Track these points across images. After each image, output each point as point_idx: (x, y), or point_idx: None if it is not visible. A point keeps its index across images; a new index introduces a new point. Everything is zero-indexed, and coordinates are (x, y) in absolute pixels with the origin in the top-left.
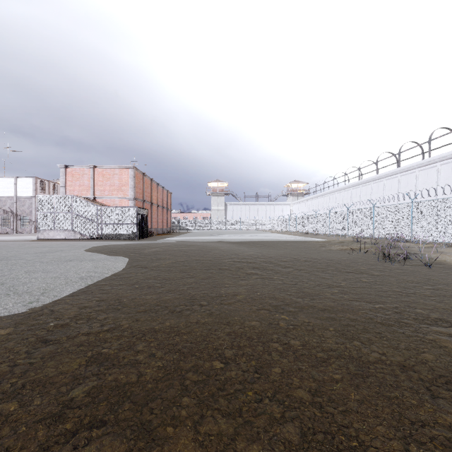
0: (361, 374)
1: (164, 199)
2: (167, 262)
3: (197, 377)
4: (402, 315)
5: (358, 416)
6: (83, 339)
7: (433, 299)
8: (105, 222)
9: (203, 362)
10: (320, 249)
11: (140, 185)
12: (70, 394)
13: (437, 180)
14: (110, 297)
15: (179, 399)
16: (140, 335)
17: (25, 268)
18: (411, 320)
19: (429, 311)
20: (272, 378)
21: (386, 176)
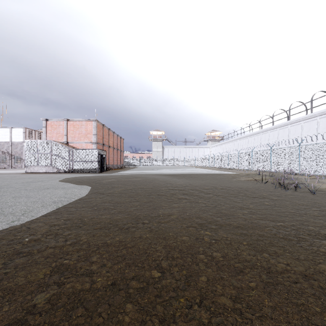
0: (271, 282)
1: (118, 143)
2: (119, 189)
3: (139, 285)
4: (298, 231)
5: (273, 322)
6: (50, 252)
7: (321, 218)
8: (75, 160)
9: (144, 272)
10: (232, 180)
11: (101, 133)
12: (34, 301)
13: (317, 129)
14: (74, 217)
15: (123, 305)
16: (95, 248)
17: (12, 194)
18: (306, 235)
19: (319, 228)
20: (200, 286)
21: (280, 126)
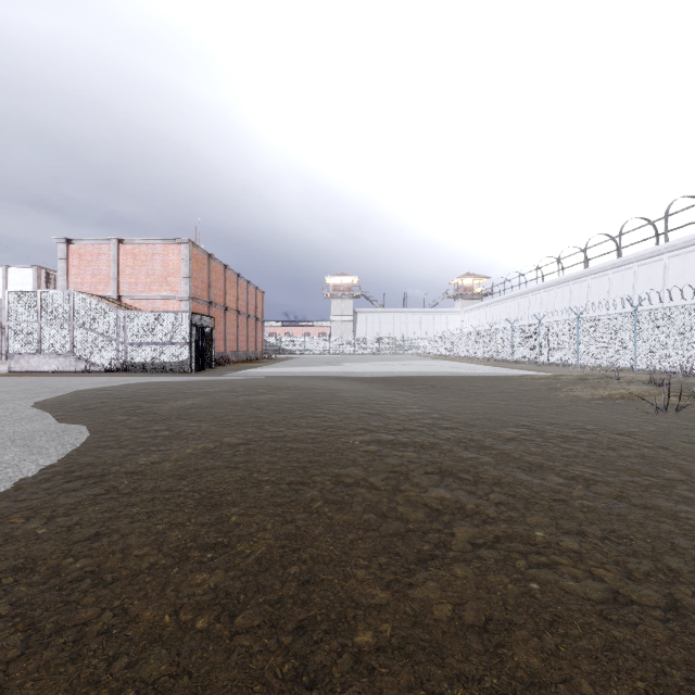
0: None
1: (250, 302)
2: (189, 450)
3: None
4: None
5: None
6: None
7: None
8: (132, 341)
9: None
10: (557, 397)
11: (204, 275)
12: None
13: None
14: None
15: None
16: None
17: None
18: None
19: None
20: None
21: (639, 259)
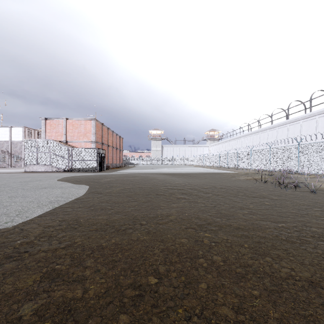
0: (276, 290)
1: (117, 142)
2: (117, 189)
3: (134, 293)
4: (301, 233)
5: None
6: (42, 255)
7: (323, 219)
8: (74, 159)
9: (140, 278)
10: (232, 179)
11: (100, 132)
12: (20, 312)
13: (316, 128)
14: (70, 218)
15: (116, 317)
16: (90, 252)
17: (9, 194)
18: (309, 237)
19: (322, 230)
20: (200, 294)
21: (278, 125)
